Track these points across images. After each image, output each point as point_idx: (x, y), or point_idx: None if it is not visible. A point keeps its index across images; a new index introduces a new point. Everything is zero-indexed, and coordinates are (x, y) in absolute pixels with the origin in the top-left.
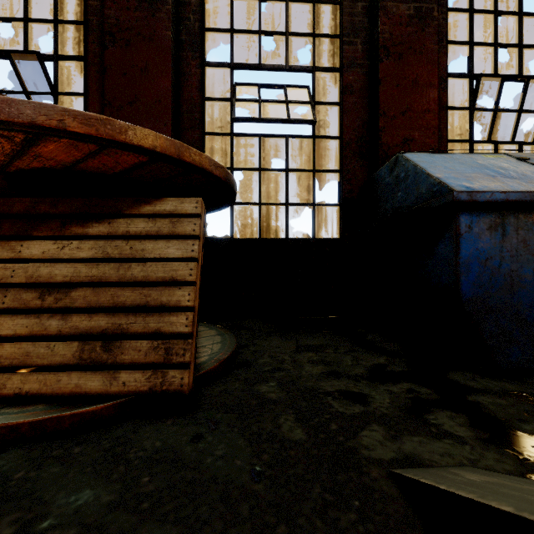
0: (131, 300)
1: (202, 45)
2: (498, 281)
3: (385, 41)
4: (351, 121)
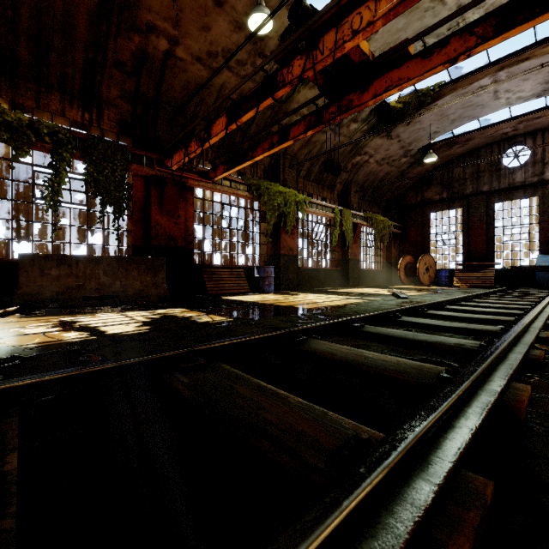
0: (486, 278)
1: (493, 224)
2: (542, 277)
3: None
4: (542, 236)
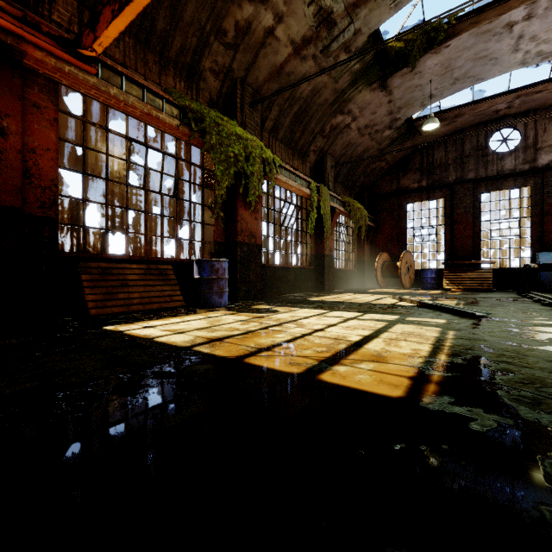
0: (483, 280)
1: (480, 217)
2: (548, 278)
3: (546, 211)
4: (535, 232)
